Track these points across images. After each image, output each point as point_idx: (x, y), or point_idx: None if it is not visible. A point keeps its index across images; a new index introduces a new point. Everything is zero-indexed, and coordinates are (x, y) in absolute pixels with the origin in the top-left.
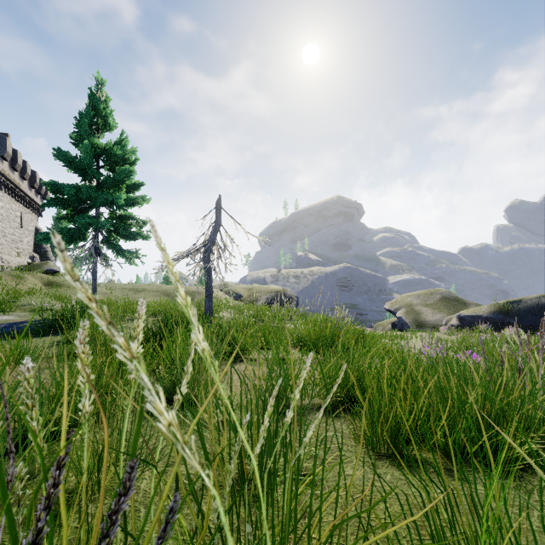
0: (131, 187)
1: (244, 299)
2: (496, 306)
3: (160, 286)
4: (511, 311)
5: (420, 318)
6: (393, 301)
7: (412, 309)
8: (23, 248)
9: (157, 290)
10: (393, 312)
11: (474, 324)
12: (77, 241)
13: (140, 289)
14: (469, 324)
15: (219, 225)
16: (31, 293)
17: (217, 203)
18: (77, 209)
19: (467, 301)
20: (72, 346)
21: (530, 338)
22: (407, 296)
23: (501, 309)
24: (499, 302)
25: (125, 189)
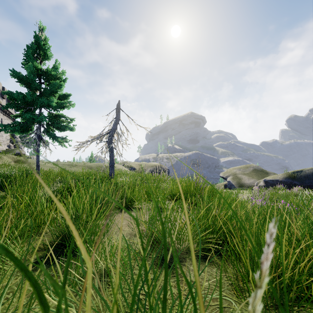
0: (62, 97)
1: (137, 170)
2: (287, 174)
3: (86, 163)
4: (296, 177)
5: (241, 181)
6: (225, 172)
7: (236, 176)
8: (3, 140)
9: (84, 165)
10: (225, 178)
11: (274, 185)
12: (27, 131)
13: (74, 164)
14: (271, 185)
15: (118, 119)
16: (1, 166)
17: (117, 106)
18: (26, 110)
19: (269, 172)
20: (0, 199)
21: (308, 193)
22: (233, 169)
23: (290, 176)
24: (288, 172)
25: (57, 97)
